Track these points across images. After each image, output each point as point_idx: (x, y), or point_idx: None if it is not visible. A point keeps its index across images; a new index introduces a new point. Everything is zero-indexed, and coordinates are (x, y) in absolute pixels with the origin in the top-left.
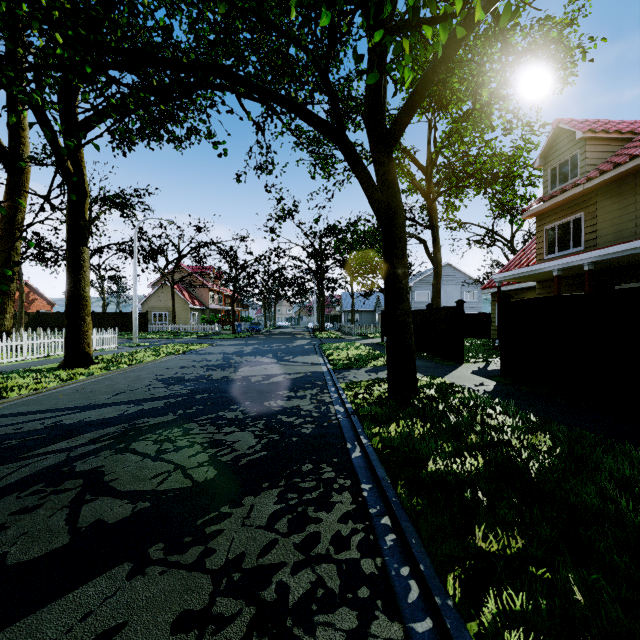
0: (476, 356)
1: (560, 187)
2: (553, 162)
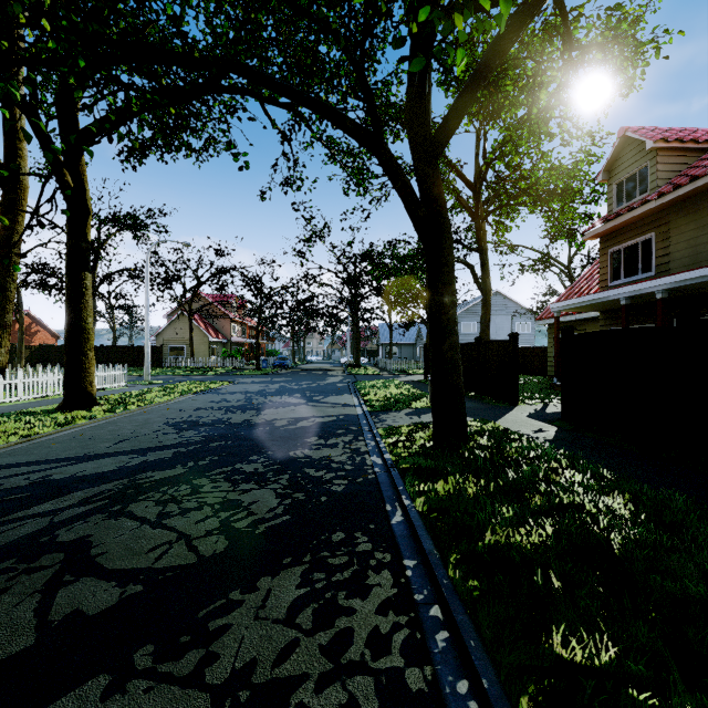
0: (532, 396)
1: (627, 204)
2: (619, 176)
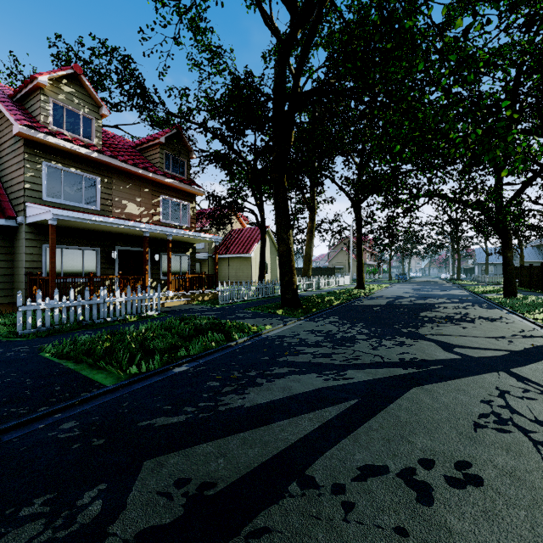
0: None
1: None
2: None
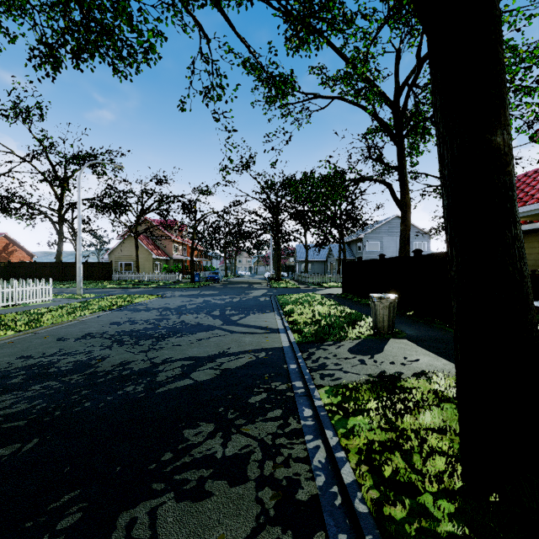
0: None
1: None
2: None
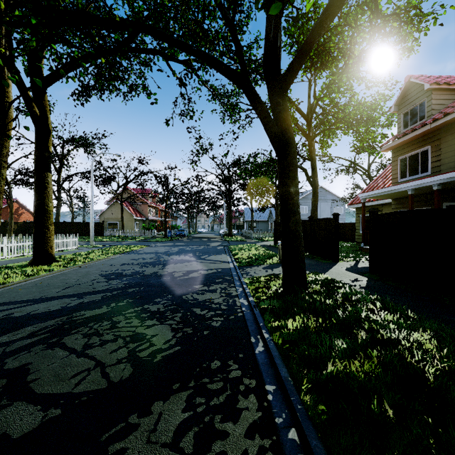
0: (347, 256)
1: (411, 127)
2: (405, 108)
